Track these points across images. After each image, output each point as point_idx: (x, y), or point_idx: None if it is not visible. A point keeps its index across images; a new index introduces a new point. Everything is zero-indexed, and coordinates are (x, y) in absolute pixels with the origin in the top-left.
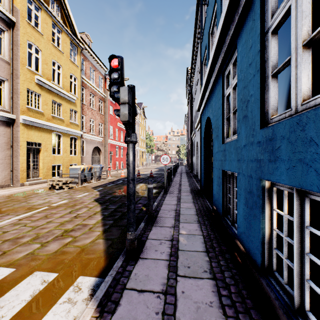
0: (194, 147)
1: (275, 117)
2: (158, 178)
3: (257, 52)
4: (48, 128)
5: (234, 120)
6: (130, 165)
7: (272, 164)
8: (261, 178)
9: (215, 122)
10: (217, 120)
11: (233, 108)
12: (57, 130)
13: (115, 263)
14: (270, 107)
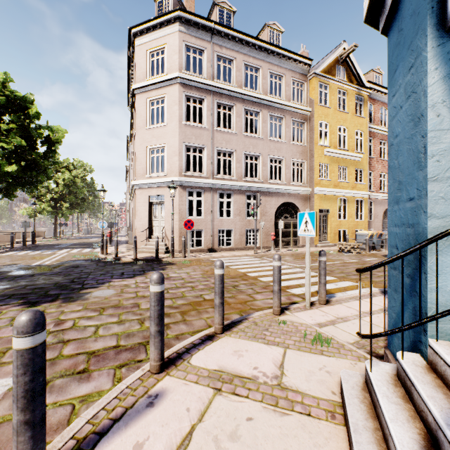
0: None
1: None
2: None
3: None
4: (335, 194)
5: None
6: None
7: None
8: None
9: None
10: None
11: None
12: (342, 194)
13: None
14: None
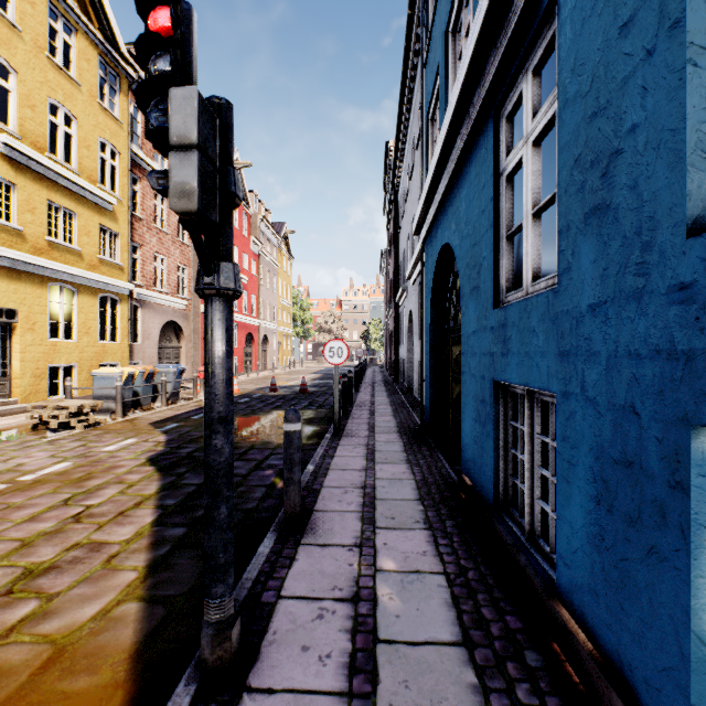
0: (404, 324)
1: None
2: (319, 397)
3: None
4: (38, 271)
5: (537, 236)
6: (214, 372)
7: None
8: (699, 423)
9: (469, 253)
10: (475, 245)
11: (533, 201)
12: (64, 277)
13: None
14: None
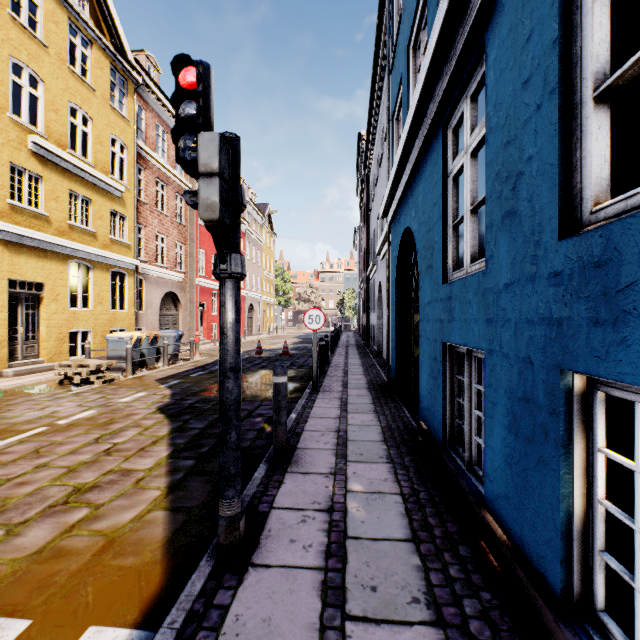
0: (374, 294)
1: (608, 205)
2: (299, 358)
3: (549, 45)
4: (61, 250)
5: (474, 228)
6: (227, 334)
7: (603, 332)
8: (564, 368)
9: (425, 237)
10: (429, 231)
11: (471, 200)
12: (82, 255)
13: (187, 584)
14: (591, 180)
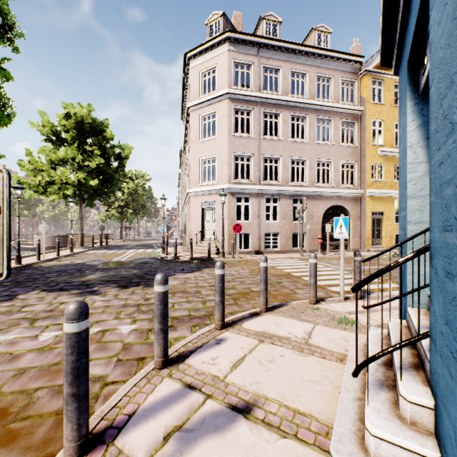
0: None
1: None
2: None
3: None
4: (390, 196)
5: None
6: None
7: None
8: None
9: None
10: None
11: None
12: None
13: None
14: None
